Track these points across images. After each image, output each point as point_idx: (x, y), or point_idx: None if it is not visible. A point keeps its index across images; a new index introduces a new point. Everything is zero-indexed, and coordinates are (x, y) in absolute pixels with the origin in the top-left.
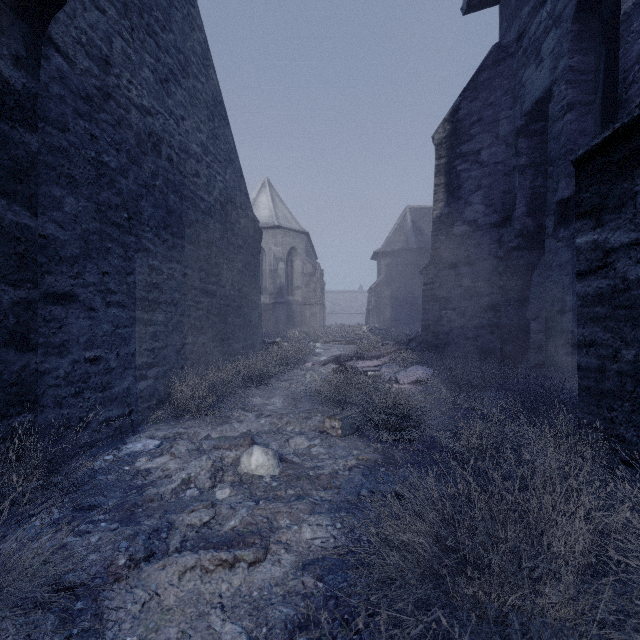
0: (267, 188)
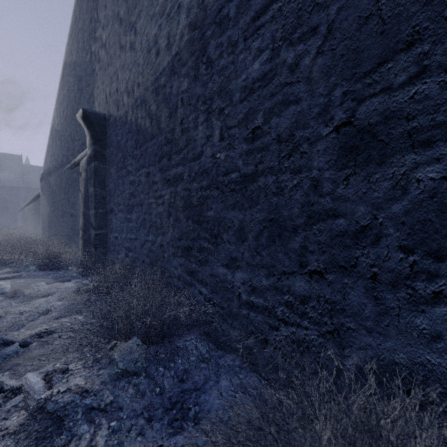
0: None
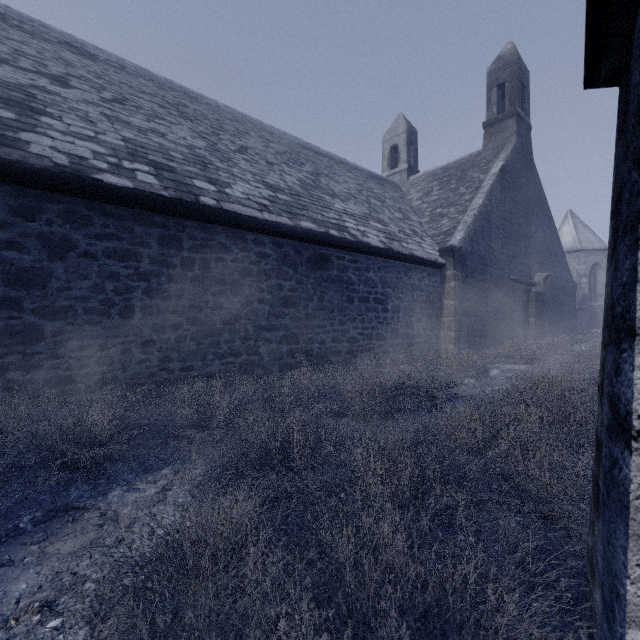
0: (569, 219)
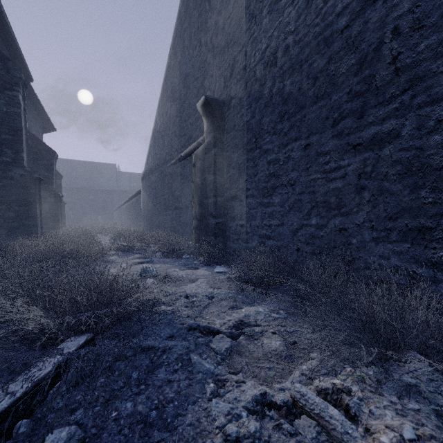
0: None
